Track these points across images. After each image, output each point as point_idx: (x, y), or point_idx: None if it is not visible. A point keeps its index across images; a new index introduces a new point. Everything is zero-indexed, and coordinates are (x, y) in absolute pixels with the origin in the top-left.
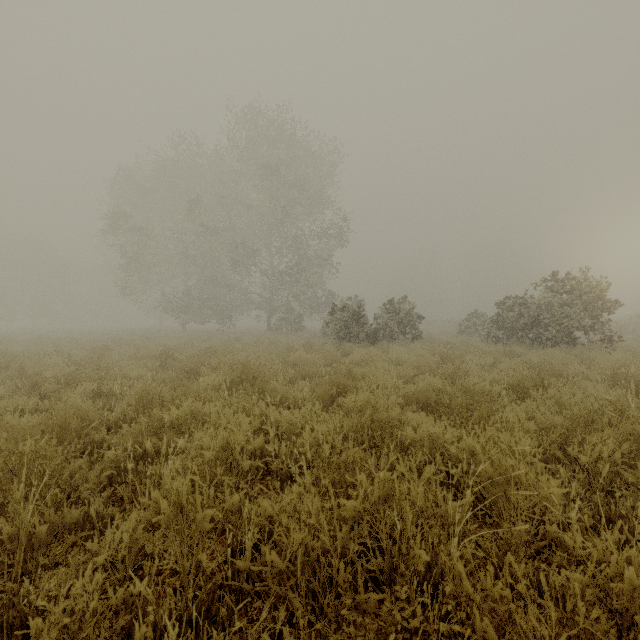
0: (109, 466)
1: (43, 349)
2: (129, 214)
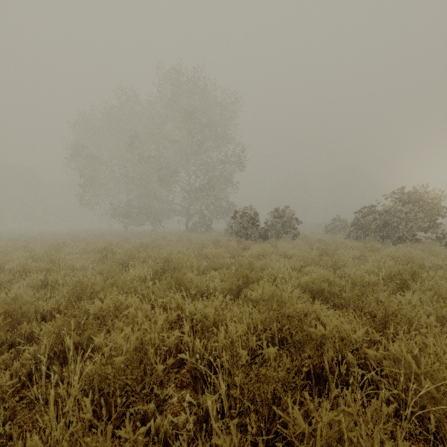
0: (29, 362)
1: (17, 245)
2: (86, 146)
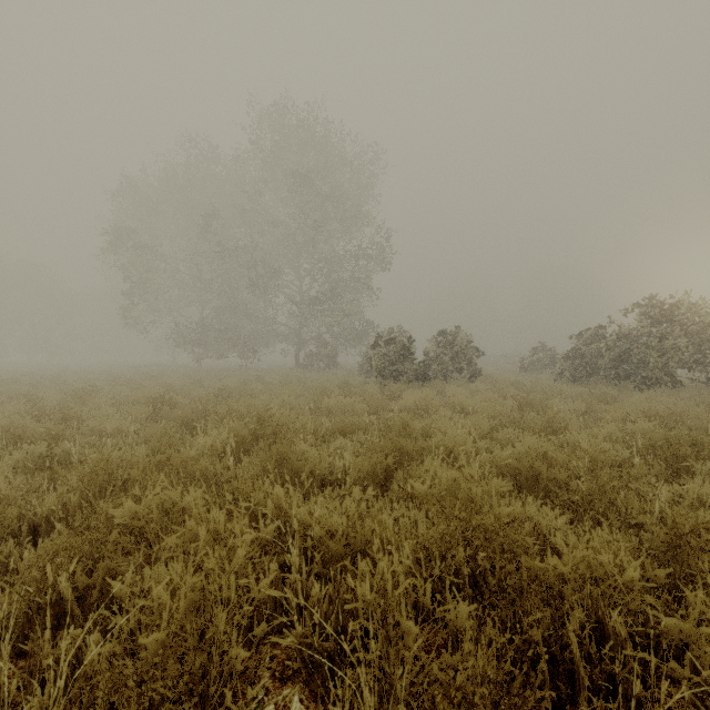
0: None
1: (16, 391)
2: (133, 231)
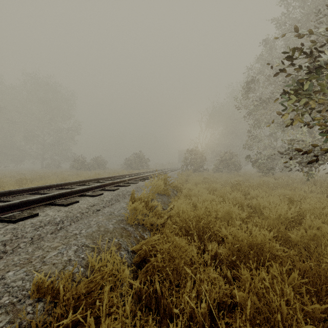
0: None
1: None
2: None
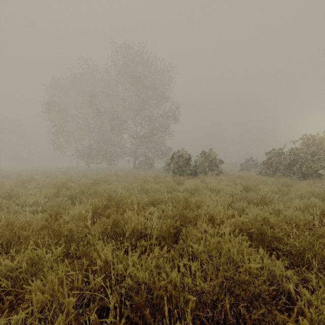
0: None
1: None
2: (57, 104)
